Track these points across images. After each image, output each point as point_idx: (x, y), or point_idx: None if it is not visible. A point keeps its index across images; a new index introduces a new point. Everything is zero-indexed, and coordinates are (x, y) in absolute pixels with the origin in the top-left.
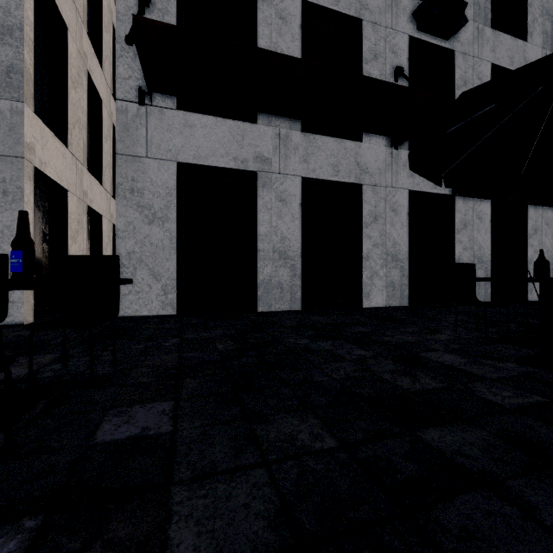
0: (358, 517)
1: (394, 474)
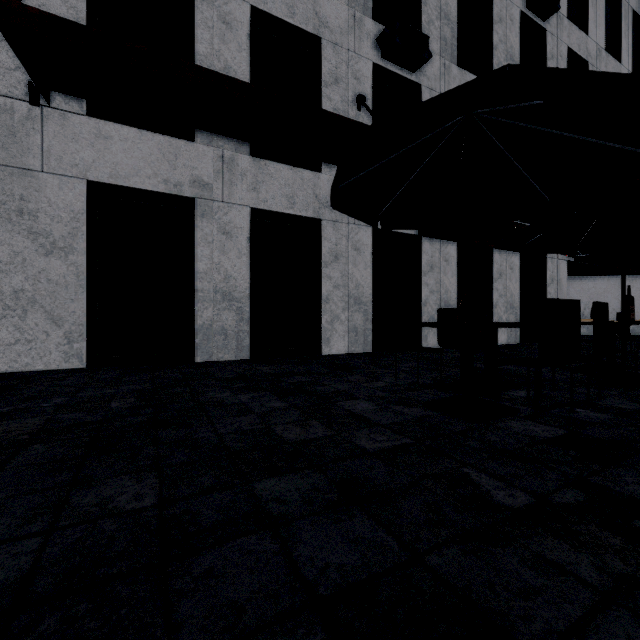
0: (107, 572)
1: (188, 527)
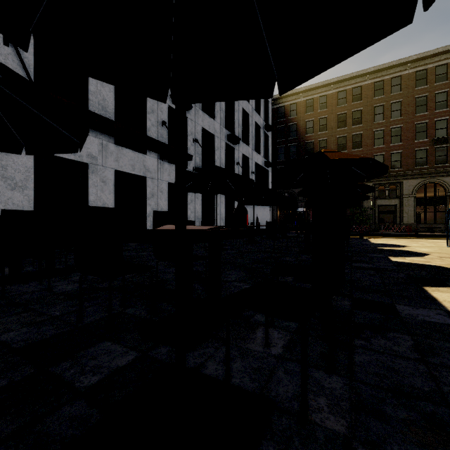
0: None
1: None
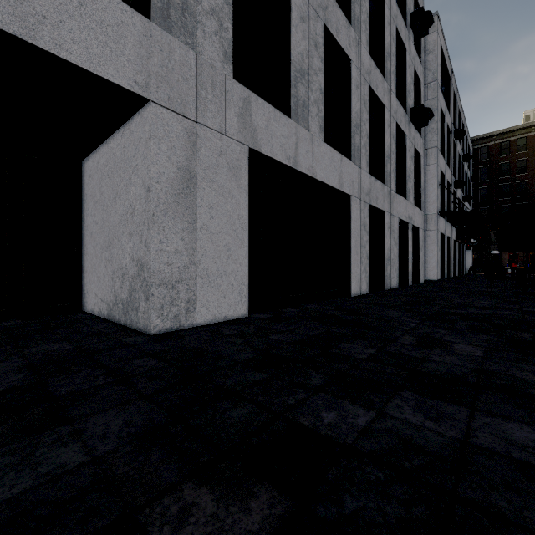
0: None
1: None
